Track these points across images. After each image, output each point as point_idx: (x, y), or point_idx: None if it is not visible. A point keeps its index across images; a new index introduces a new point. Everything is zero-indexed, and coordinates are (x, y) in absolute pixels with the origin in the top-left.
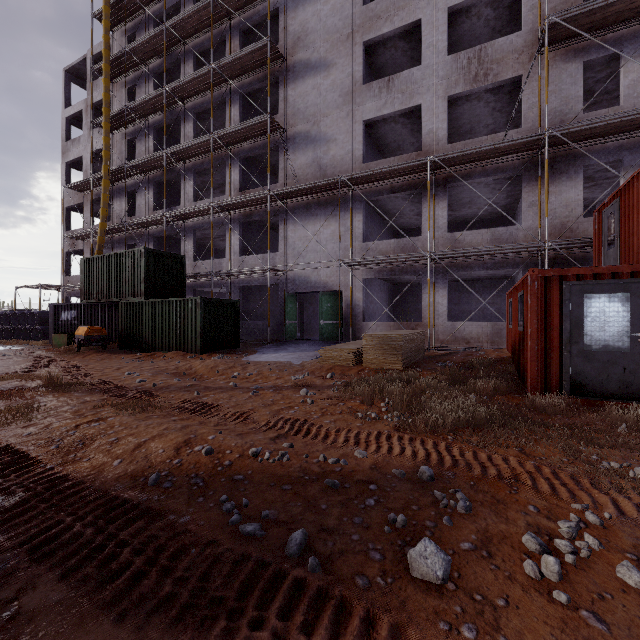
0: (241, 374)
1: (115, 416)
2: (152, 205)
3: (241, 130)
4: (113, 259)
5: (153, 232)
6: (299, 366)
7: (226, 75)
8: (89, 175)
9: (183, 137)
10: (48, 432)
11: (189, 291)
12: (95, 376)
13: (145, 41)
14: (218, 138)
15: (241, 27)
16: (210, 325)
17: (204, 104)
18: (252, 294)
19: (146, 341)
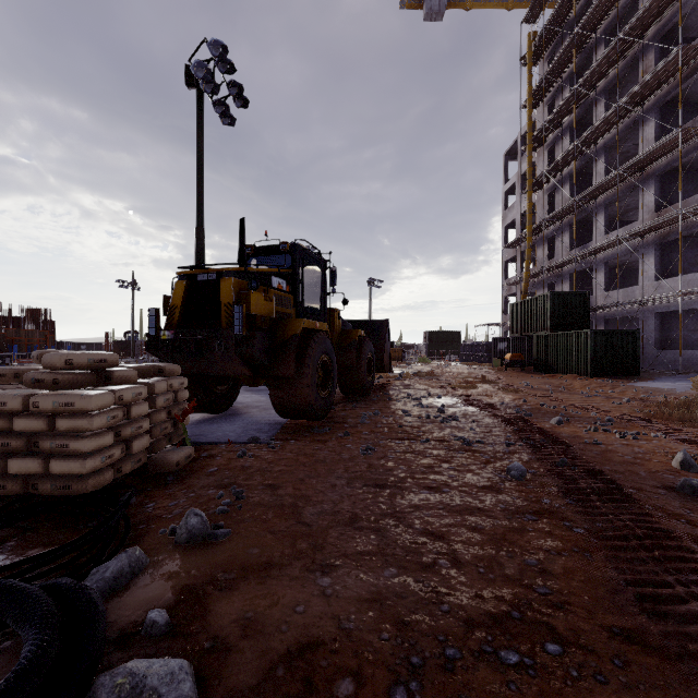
0: (604, 391)
1: (501, 392)
2: (567, 246)
3: (650, 153)
4: (529, 303)
5: (568, 270)
6: (674, 392)
7: (636, 101)
8: (519, 232)
9: (595, 176)
10: (477, 392)
11: (600, 321)
12: (506, 382)
13: (559, 109)
14: (625, 170)
15: (656, 37)
16: (601, 353)
17: (615, 136)
18: (677, 319)
19: (551, 365)
